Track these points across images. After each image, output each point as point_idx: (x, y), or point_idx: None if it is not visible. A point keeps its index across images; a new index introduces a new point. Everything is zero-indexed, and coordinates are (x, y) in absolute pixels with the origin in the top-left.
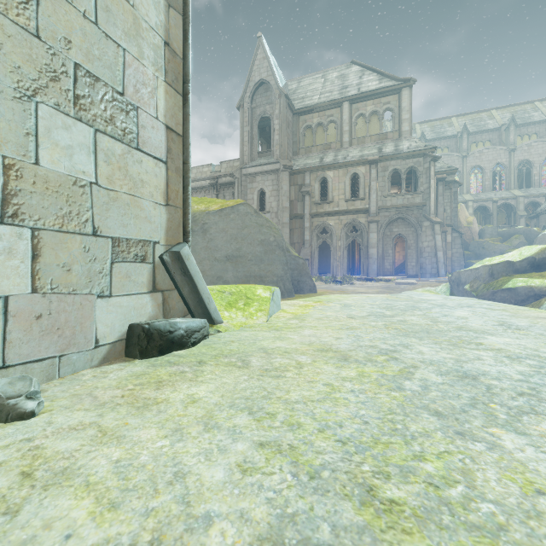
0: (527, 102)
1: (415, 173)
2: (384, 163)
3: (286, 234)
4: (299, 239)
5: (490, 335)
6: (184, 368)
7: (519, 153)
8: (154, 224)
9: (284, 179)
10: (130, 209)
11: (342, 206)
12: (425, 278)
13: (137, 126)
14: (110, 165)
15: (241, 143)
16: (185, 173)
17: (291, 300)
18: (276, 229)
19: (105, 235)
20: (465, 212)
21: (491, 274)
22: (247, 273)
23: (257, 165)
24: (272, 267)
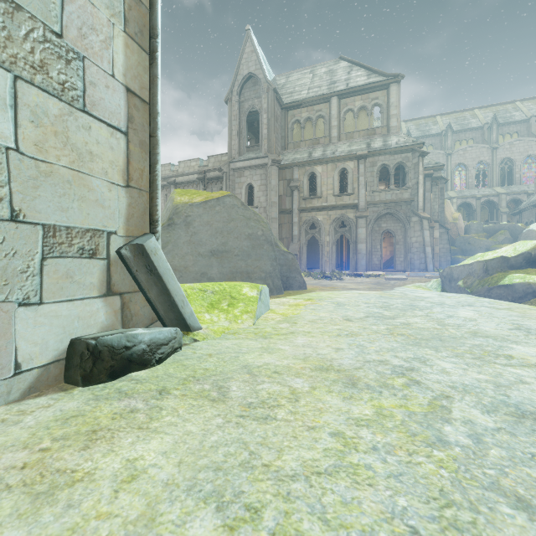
0: (509, 102)
1: (402, 169)
2: (372, 158)
3: (274, 229)
4: (287, 234)
5: (514, 344)
6: (137, 404)
7: (501, 151)
8: (109, 210)
9: (272, 174)
10: (73, 188)
11: (331, 201)
12: (414, 273)
13: (84, 82)
14: (40, 127)
15: (229, 137)
16: (152, 148)
17: (280, 298)
18: (265, 222)
19: (31, 222)
20: (451, 208)
21: (486, 270)
22: (234, 269)
23: (245, 160)
24: (260, 263)
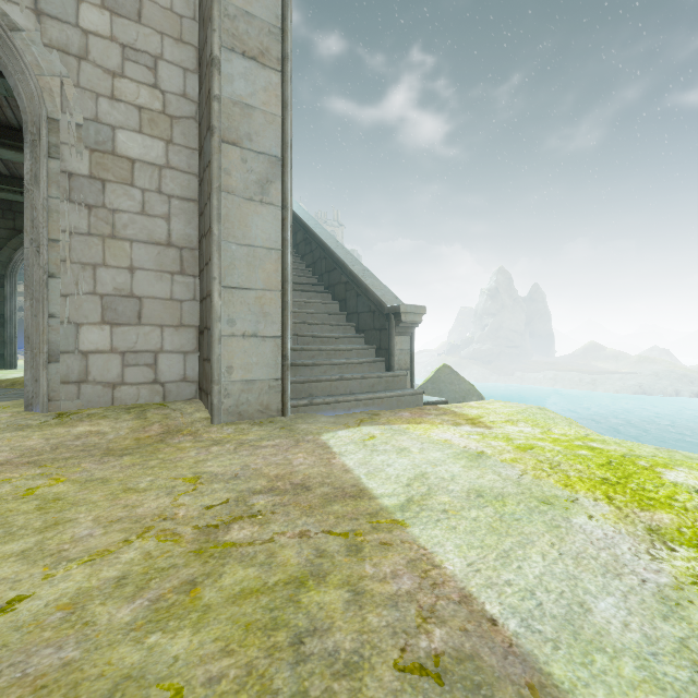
0: None
1: None
2: None
3: None
4: None
5: None
6: None
7: None
8: None
9: None
10: None
11: None
12: None
13: None
14: None
15: None
16: None
17: None
18: None
19: None
20: None
21: None
22: None
23: None
24: None
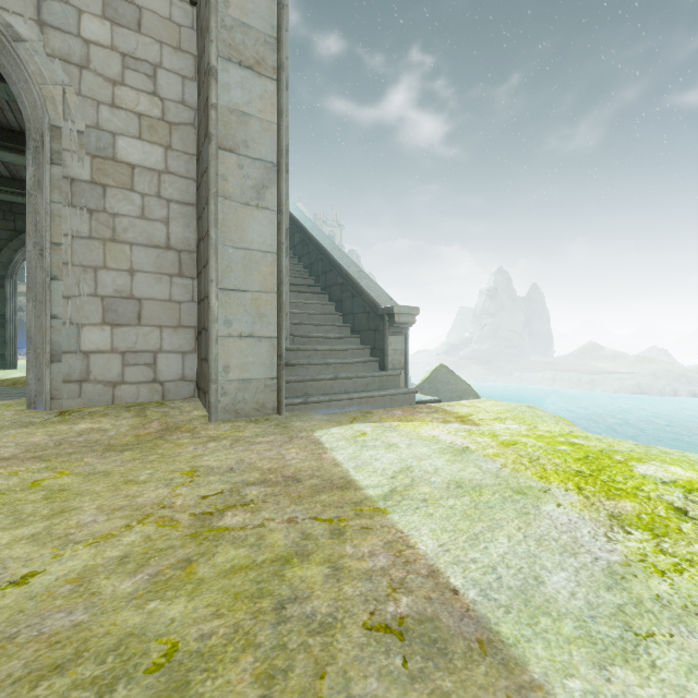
0: None
1: None
2: None
3: None
4: None
5: None
6: None
7: None
8: None
9: None
10: None
11: None
12: None
13: None
14: None
15: None
16: None
17: None
18: None
19: None
20: None
21: None
22: None
23: None
24: None
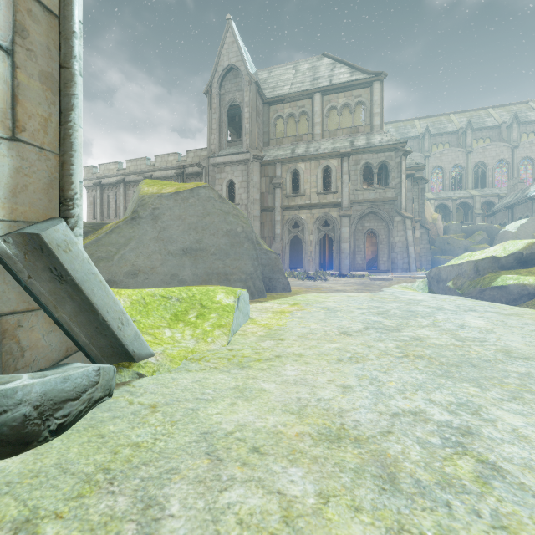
0: (481, 109)
1: (385, 168)
2: (356, 156)
3: (256, 227)
4: (269, 233)
5: None
6: None
7: (475, 155)
8: None
9: (254, 170)
10: None
11: (314, 199)
12: (397, 273)
13: None
14: None
15: (209, 131)
16: (63, 86)
17: (262, 303)
18: (245, 218)
19: None
20: (430, 209)
21: (477, 270)
22: (209, 270)
23: (226, 155)
24: (240, 262)
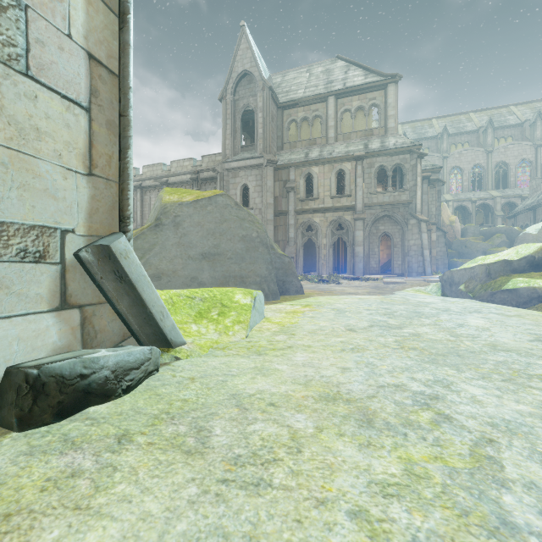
0: (503, 106)
1: (400, 171)
2: (370, 159)
3: (270, 231)
4: (283, 236)
5: None
6: (83, 461)
7: (496, 154)
8: (64, 202)
9: (268, 174)
10: (10, 173)
11: (328, 202)
12: (412, 277)
13: (26, 38)
14: None
15: (224, 136)
16: (122, 130)
17: (276, 304)
18: (260, 223)
19: None
20: (447, 211)
21: (488, 273)
22: (226, 273)
23: (240, 160)
24: (255, 266)
